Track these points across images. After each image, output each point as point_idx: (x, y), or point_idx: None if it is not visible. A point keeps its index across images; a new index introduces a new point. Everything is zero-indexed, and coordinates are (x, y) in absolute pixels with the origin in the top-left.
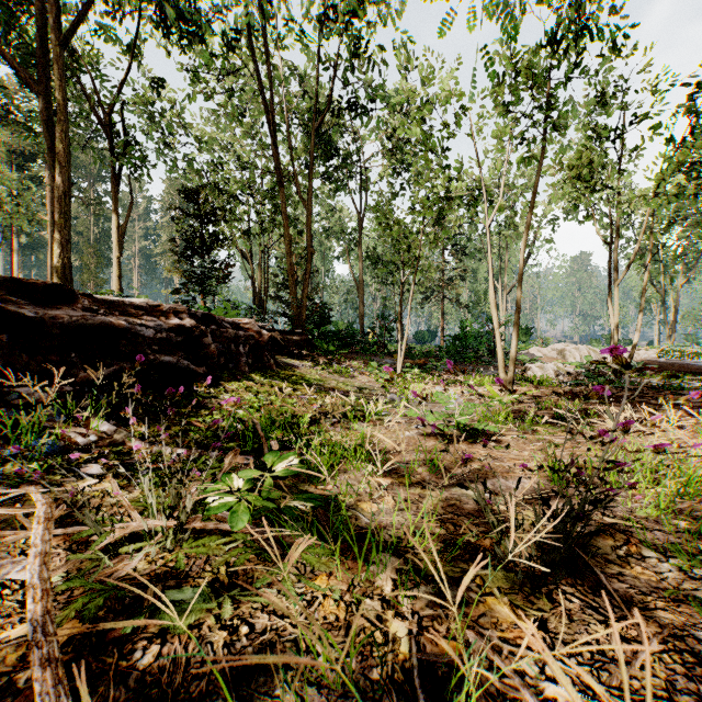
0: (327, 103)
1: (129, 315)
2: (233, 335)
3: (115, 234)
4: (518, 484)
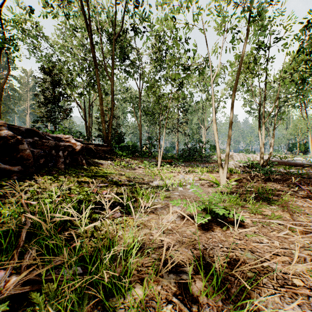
0: (122, 27)
1: None
2: (53, 144)
3: None
4: None
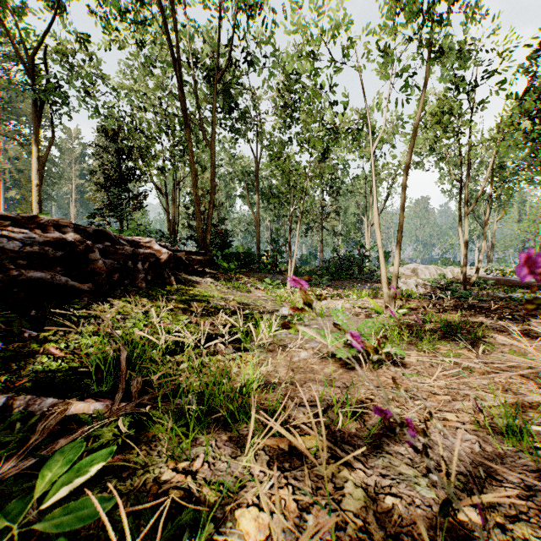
0: (228, 59)
1: None
2: (130, 252)
3: (34, 163)
4: None
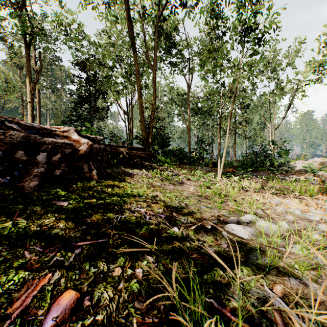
0: None
1: None
2: (18, 138)
3: (28, 87)
4: None
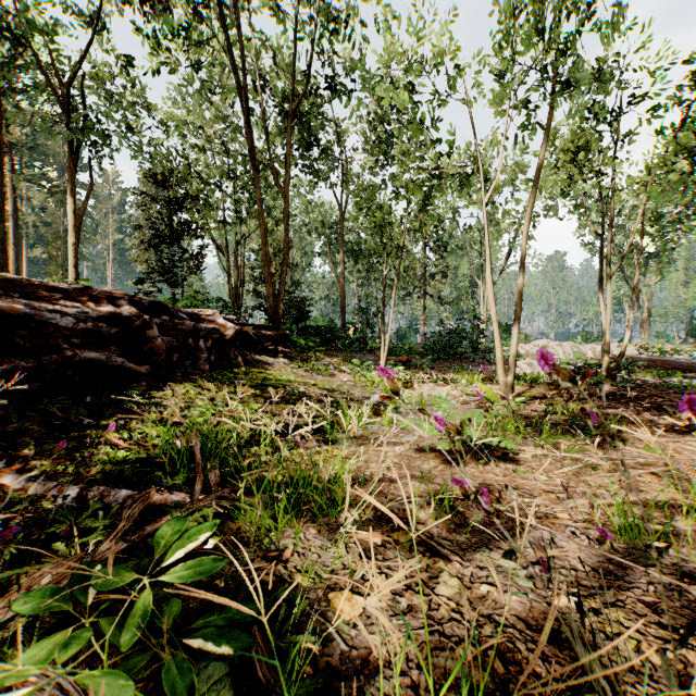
0: (305, 84)
1: (39, 298)
2: (190, 327)
3: (70, 218)
4: (686, 638)
